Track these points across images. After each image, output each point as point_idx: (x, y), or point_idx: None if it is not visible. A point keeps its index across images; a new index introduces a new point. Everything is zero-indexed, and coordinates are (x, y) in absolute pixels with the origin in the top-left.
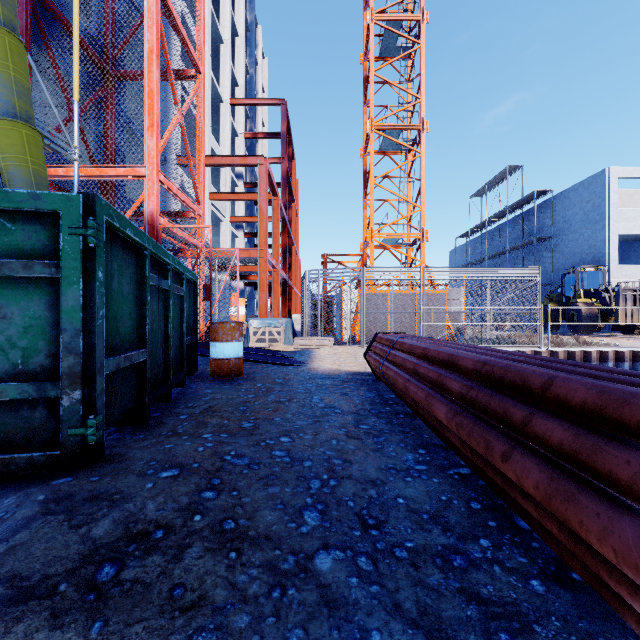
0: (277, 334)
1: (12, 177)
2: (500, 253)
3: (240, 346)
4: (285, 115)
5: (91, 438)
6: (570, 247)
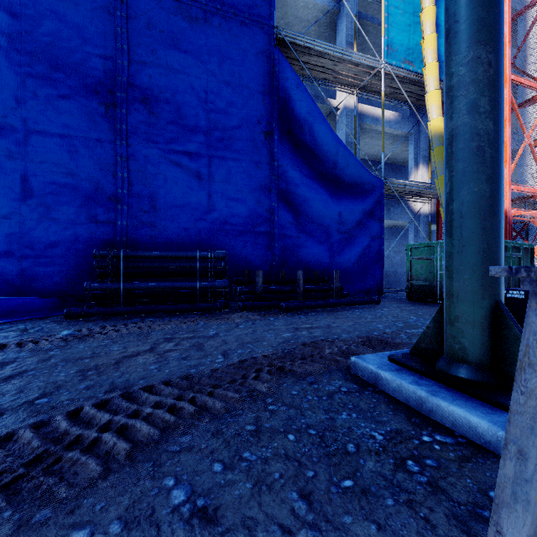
0: None
1: None
2: None
3: None
4: None
5: None
6: None
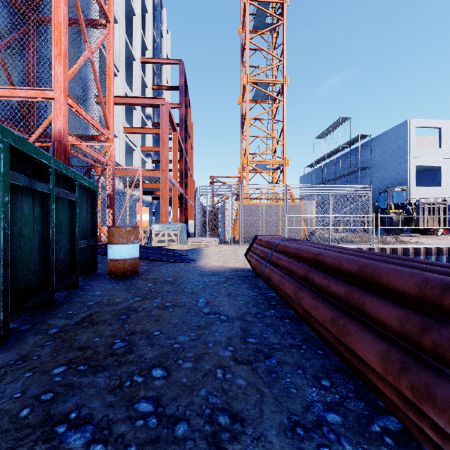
0: (174, 236)
1: None
2: (335, 178)
3: (135, 248)
4: (183, 72)
5: None
6: (383, 174)
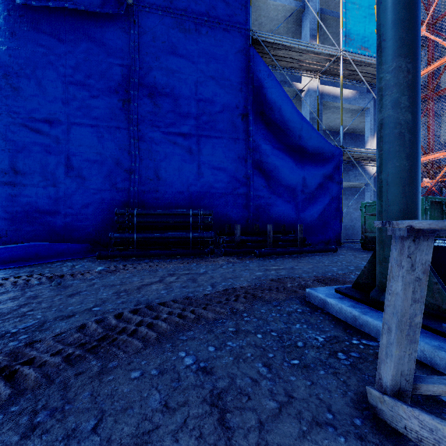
0: None
1: None
2: None
3: None
4: None
5: None
6: None
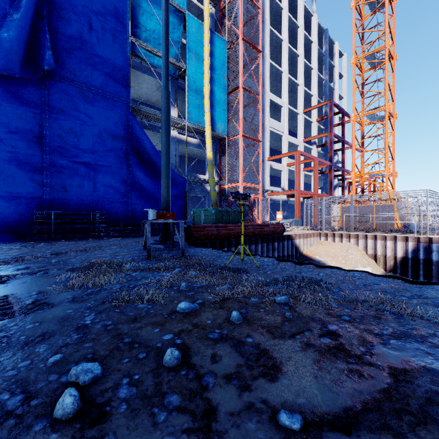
0: (289, 225)
1: (212, 199)
2: None
3: None
4: (331, 108)
5: None
6: None
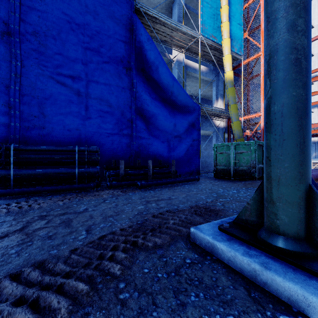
0: None
1: (236, 132)
2: None
3: None
4: None
5: (255, 176)
6: None
